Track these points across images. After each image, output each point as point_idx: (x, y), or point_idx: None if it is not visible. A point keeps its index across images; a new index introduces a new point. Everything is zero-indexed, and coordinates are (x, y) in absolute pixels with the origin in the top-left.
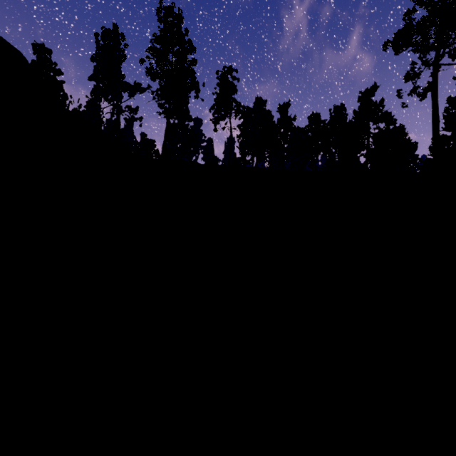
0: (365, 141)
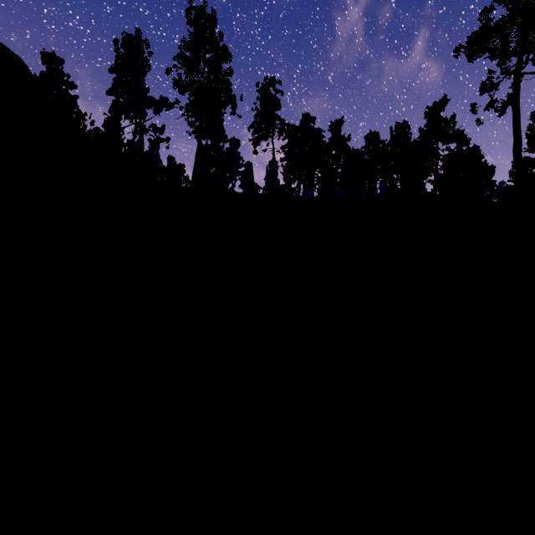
0: (433, 165)
